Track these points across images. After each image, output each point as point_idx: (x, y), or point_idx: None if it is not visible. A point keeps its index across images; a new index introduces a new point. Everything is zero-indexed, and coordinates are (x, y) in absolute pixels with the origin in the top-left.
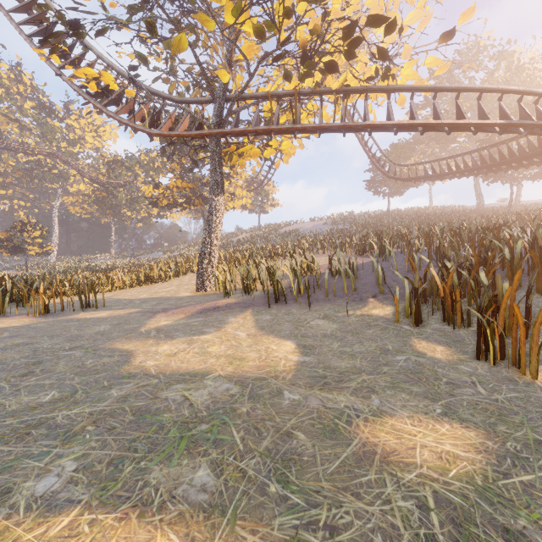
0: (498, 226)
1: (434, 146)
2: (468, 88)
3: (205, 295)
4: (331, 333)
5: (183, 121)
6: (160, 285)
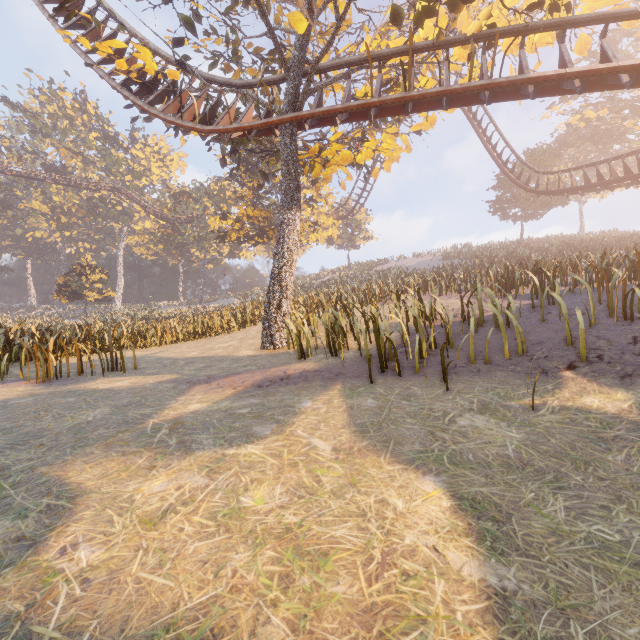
0: None
1: (588, 150)
2: None
3: (272, 356)
4: (518, 455)
5: (245, 113)
6: (219, 339)
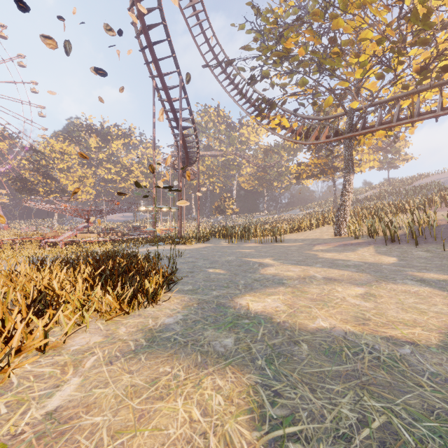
0: None
1: None
2: None
3: (341, 238)
4: (424, 257)
5: (324, 131)
6: (308, 232)
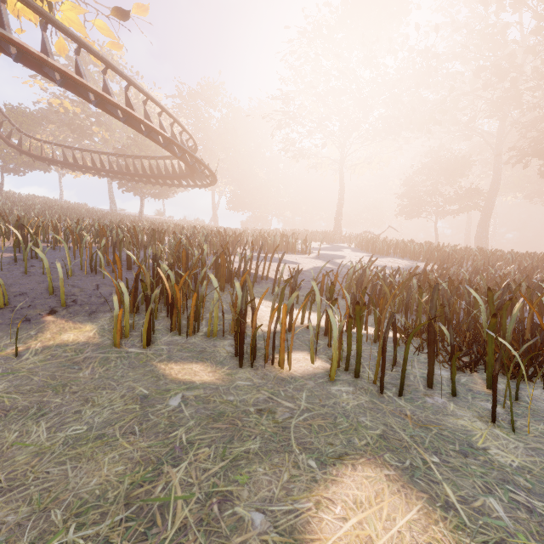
0: (161, 231)
1: (67, 134)
2: (138, 86)
3: None
4: (1, 405)
5: None
6: None
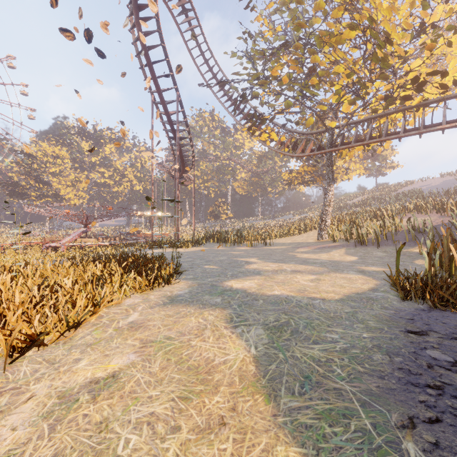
0: None
1: None
2: None
3: (322, 242)
4: (379, 256)
5: (310, 144)
6: (296, 237)
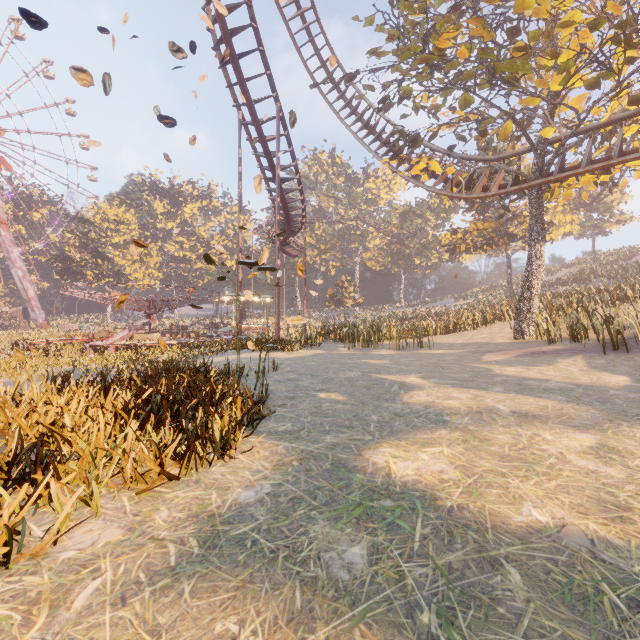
0: None
1: None
2: None
3: (525, 343)
4: None
5: (497, 177)
6: (470, 333)
